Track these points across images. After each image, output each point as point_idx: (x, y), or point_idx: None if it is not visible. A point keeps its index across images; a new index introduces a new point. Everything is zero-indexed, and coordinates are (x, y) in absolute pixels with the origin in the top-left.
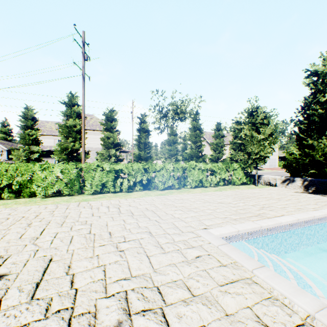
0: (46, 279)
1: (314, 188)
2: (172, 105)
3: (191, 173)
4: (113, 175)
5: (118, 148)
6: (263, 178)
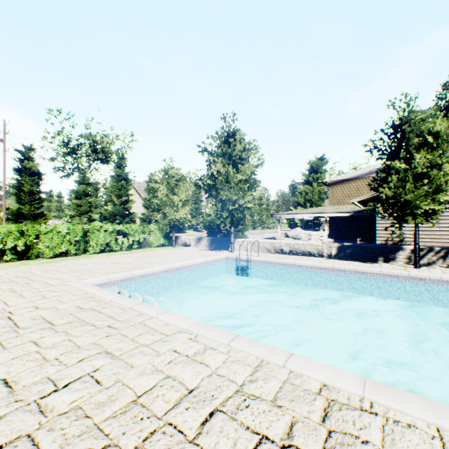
0: None
1: (214, 245)
2: (87, 138)
3: (96, 236)
4: None
5: None
6: (181, 239)
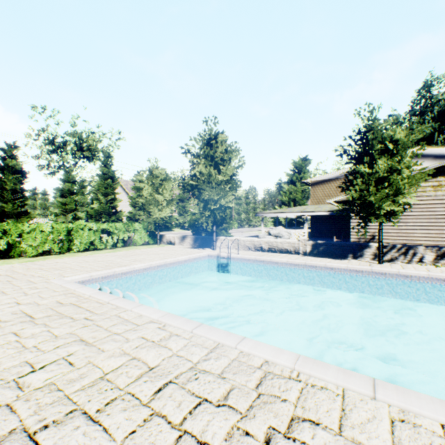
0: None
1: (198, 243)
2: (73, 136)
3: (80, 235)
4: None
5: None
6: (166, 237)
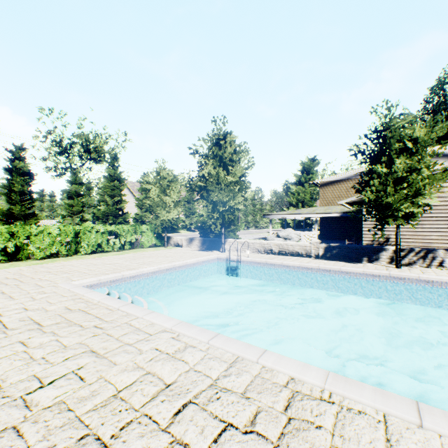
0: None
1: (206, 246)
2: (80, 138)
3: (88, 237)
4: None
5: None
6: (174, 240)
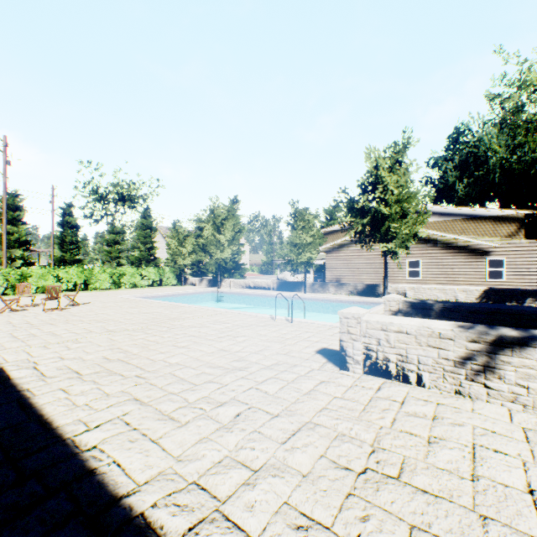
0: (61, 302)
1: (211, 284)
2: (116, 187)
3: (127, 277)
4: (53, 278)
5: (27, 247)
6: (190, 280)
